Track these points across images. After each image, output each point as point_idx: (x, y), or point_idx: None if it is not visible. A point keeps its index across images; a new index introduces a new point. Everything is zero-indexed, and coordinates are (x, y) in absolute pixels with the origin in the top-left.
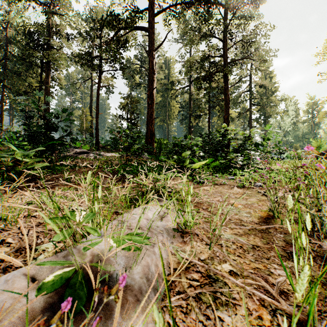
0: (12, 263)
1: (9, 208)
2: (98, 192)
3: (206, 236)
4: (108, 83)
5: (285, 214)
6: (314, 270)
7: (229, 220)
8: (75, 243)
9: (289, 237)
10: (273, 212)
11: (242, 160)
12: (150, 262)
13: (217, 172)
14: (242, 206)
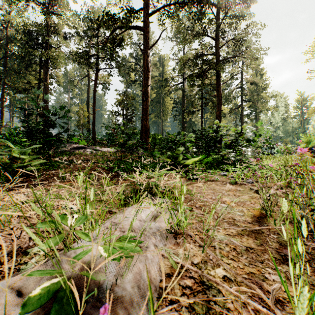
0: (2, 269)
1: (2, 210)
2: (90, 195)
3: (199, 237)
4: (104, 80)
5: (278, 212)
6: (310, 275)
7: (222, 220)
8: (66, 248)
9: (283, 238)
10: (266, 211)
11: (234, 156)
12: (142, 268)
13: (210, 168)
14: (235, 204)
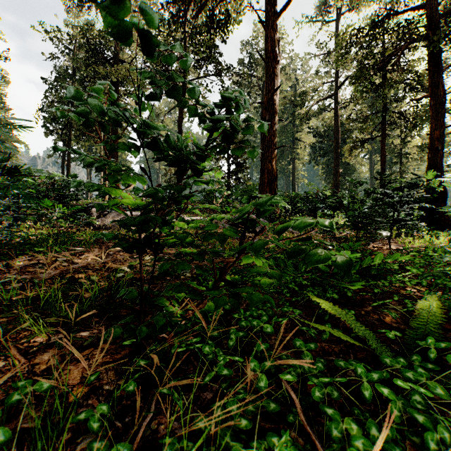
0: None
1: None
2: None
3: None
4: None
5: None
6: None
7: None
8: None
9: None
10: None
11: None
12: None
13: None
14: None
